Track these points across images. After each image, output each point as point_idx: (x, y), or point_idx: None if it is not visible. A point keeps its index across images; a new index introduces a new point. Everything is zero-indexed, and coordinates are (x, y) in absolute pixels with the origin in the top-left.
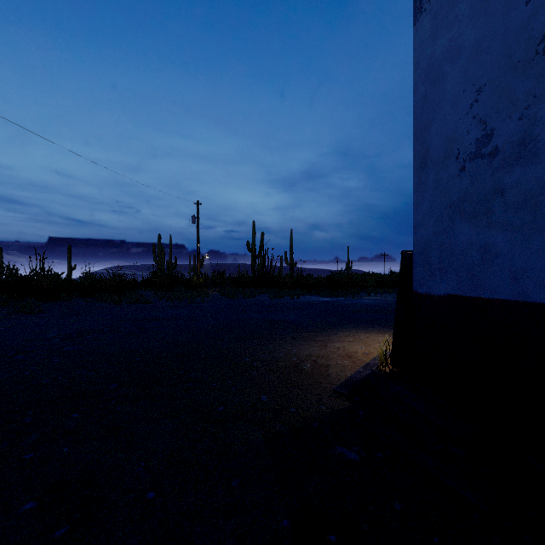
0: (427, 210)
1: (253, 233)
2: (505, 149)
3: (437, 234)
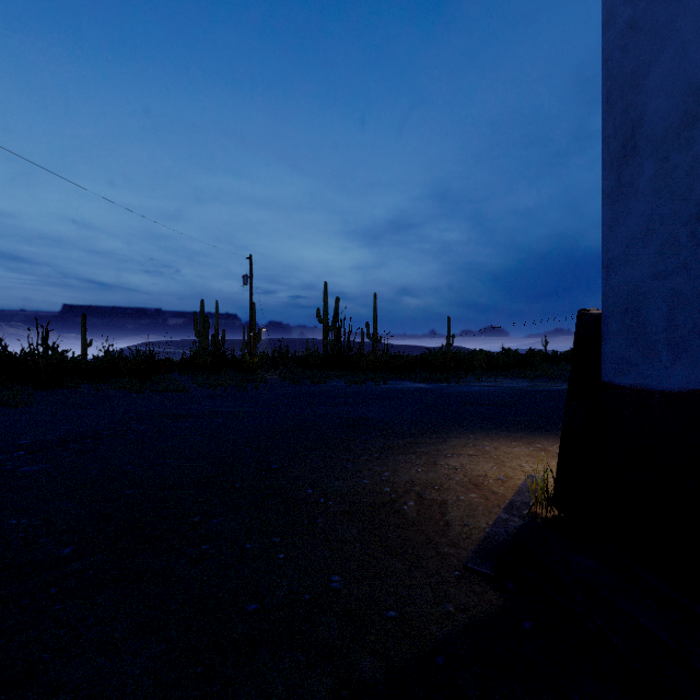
0: (636, 233)
1: (325, 298)
2: None
3: (662, 275)
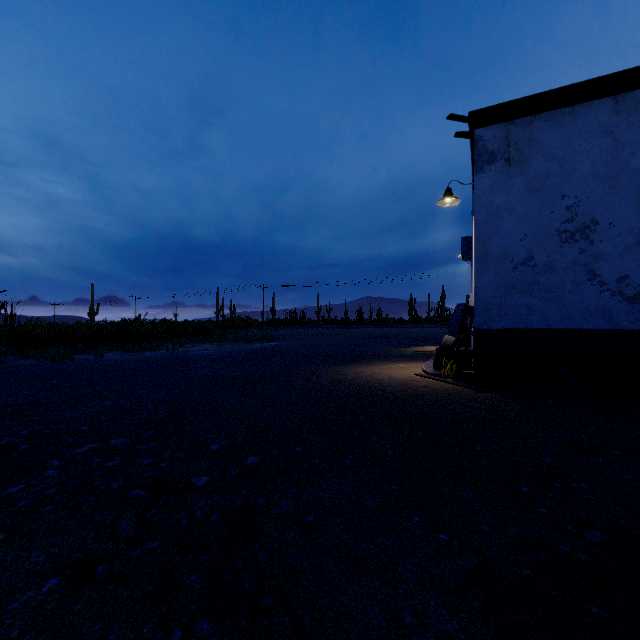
0: (488, 283)
1: None
2: (540, 266)
3: (496, 297)
